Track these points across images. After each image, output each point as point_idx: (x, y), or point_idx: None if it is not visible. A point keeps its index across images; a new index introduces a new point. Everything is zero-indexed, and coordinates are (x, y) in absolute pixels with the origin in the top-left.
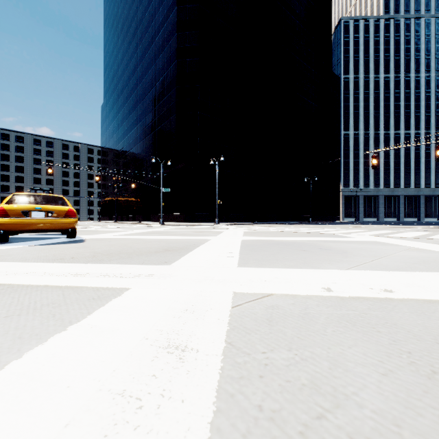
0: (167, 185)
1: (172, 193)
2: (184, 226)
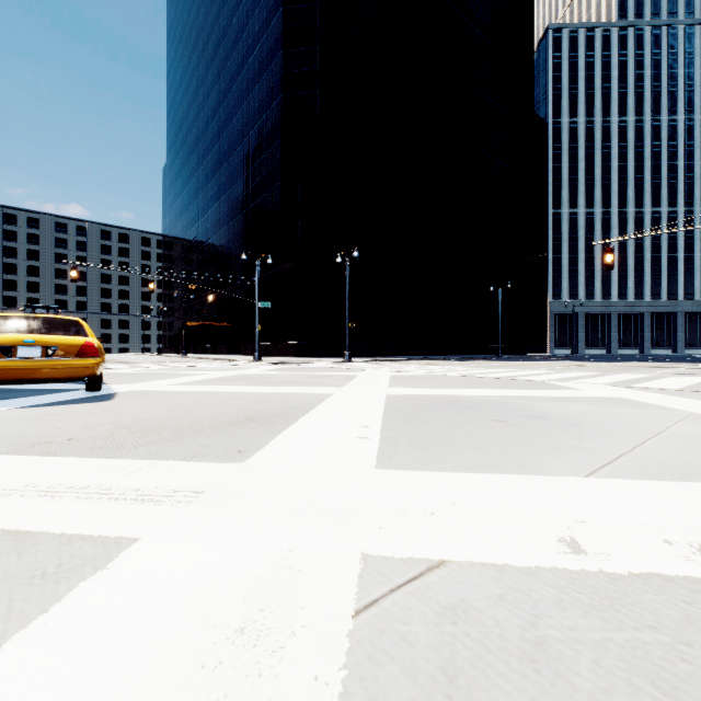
0: (266, 297)
1: (275, 309)
2: (293, 363)
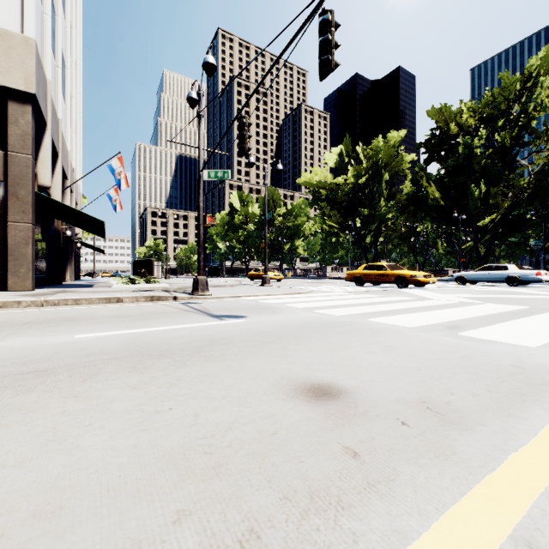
0: None
1: None
2: None
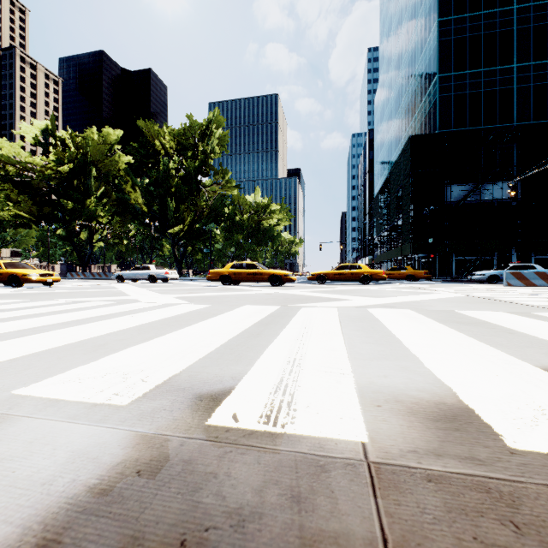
0: None
1: None
2: None
